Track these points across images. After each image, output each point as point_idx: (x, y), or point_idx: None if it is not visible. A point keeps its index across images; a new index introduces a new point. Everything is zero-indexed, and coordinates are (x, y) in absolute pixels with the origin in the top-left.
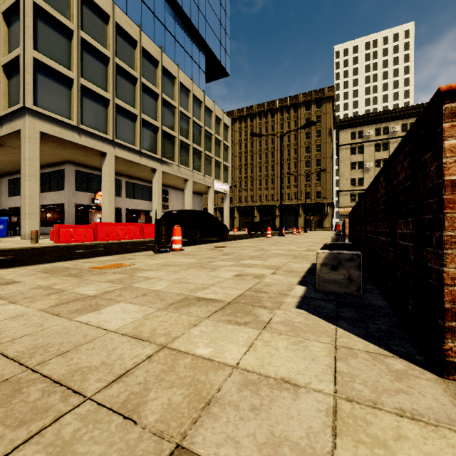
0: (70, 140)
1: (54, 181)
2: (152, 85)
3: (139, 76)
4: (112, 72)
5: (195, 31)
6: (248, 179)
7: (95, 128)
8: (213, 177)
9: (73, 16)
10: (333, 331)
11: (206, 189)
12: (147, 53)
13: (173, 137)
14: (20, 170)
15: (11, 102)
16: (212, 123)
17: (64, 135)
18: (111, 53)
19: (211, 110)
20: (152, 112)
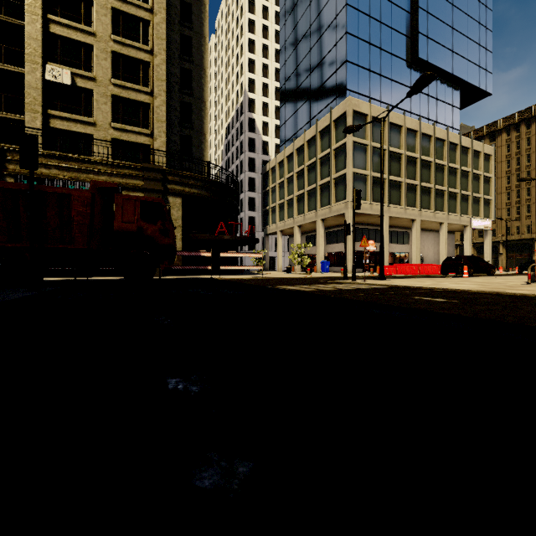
0: (366, 213)
1: (340, 236)
2: (413, 153)
3: (404, 152)
4: (388, 158)
5: (449, 76)
6: (521, 205)
7: (377, 201)
8: (470, 215)
9: (368, 136)
10: (524, 283)
11: (460, 228)
12: (408, 129)
13: (429, 189)
14: (315, 230)
15: (336, 197)
16: (469, 160)
17: (363, 211)
18: (387, 145)
19: (468, 147)
20: (412, 175)
